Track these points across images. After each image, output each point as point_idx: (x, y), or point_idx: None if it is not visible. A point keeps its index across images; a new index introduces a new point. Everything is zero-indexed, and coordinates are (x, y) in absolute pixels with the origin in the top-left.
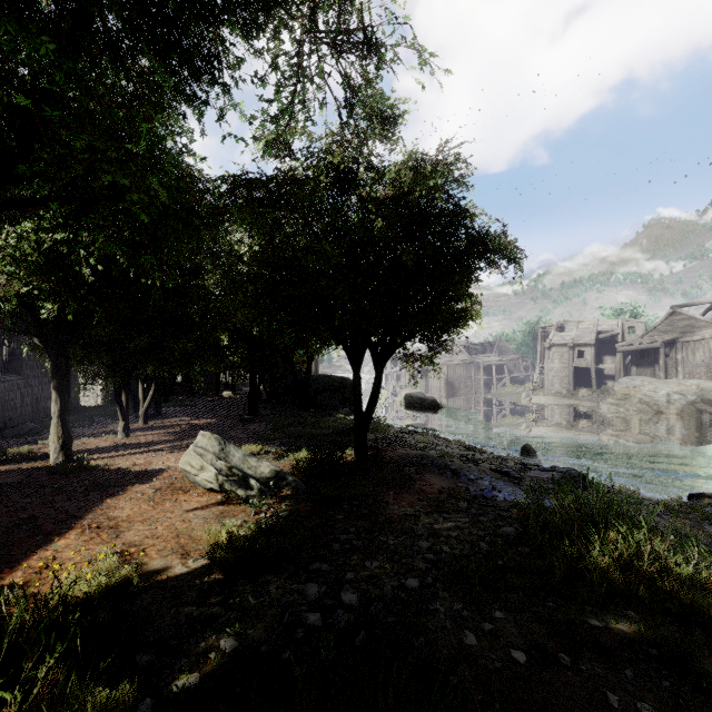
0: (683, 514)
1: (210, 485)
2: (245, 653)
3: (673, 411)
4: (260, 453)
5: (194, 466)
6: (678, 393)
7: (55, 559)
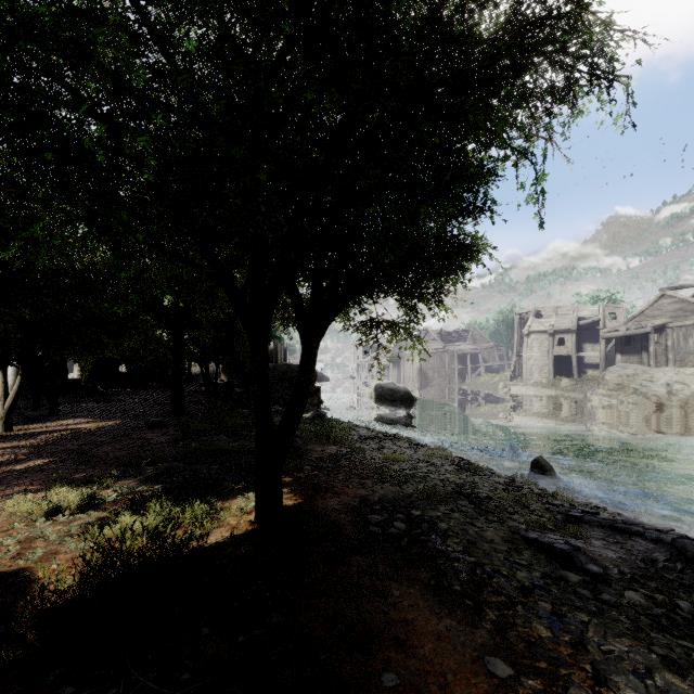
0: None
1: None
2: None
3: (676, 403)
4: (72, 509)
5: None
6: (680, 382)
7: None
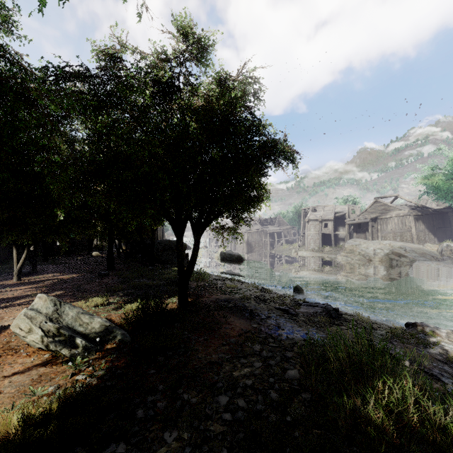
0: (406, 340)
1: (38, 345)
2: None
3: (377, 259)
4: (103, 304)
5: (22, 329)
6: (379, 249)
7: None
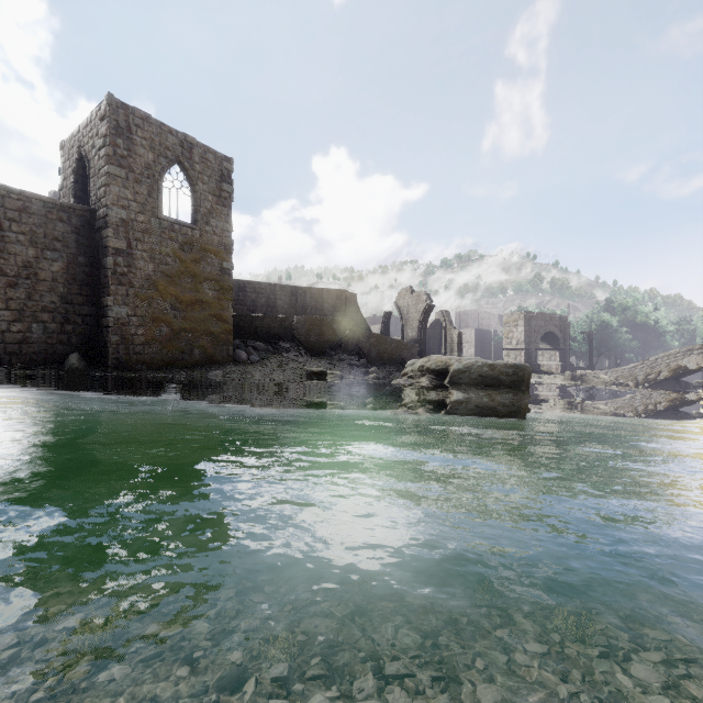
0: None
1: None
2: None
3: None
4: None
5: None
6: None
7: None
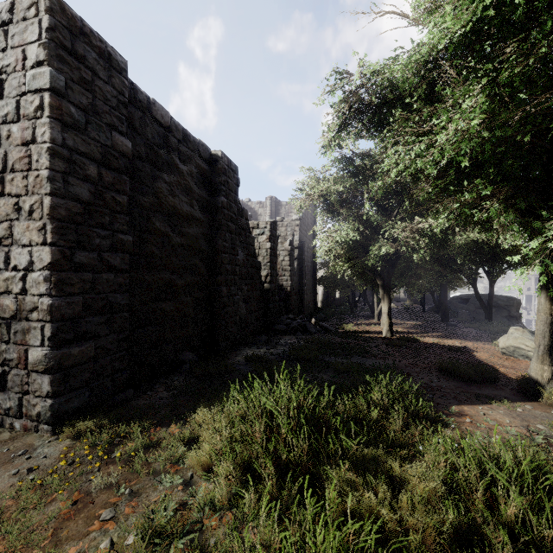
0: None
1: None
2: None
3: None
4: None
5: (528, 346)
6: None
7: (515, 374)
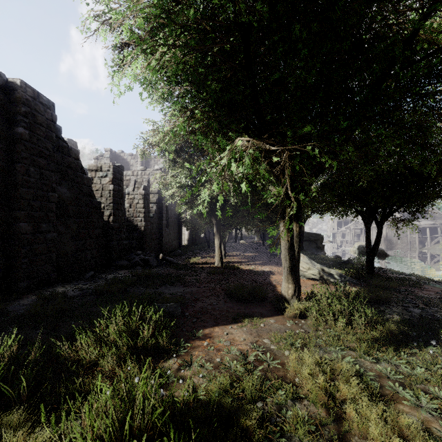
0: None
1: (313, 276)
2: (408, 319)
3: None
4: None
5: (304, 268)
6: None
7: None
